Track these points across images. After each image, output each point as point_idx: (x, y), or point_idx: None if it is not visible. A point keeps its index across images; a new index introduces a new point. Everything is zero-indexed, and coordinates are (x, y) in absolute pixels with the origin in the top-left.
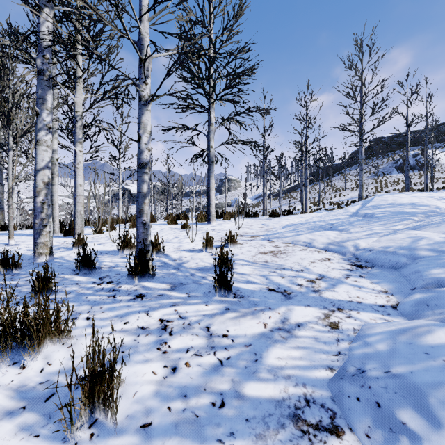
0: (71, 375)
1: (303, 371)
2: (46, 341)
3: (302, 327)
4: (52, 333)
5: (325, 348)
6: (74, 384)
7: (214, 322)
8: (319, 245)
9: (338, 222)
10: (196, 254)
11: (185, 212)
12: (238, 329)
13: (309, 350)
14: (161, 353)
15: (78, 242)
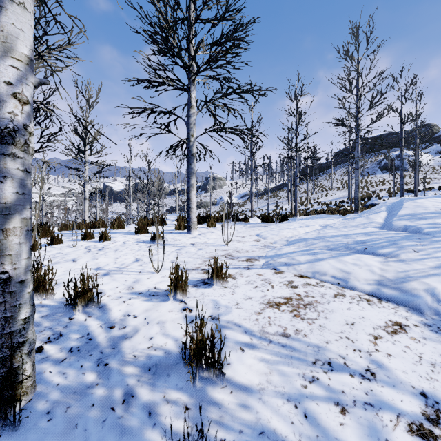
0: None
1: None
2: None
3: None
4: None
5: None
6: None
7: None
8: (363, 287)
9: (371, 239)
10: (156, 305)
11: (161, 216)
12: None
13: None
14: None
15: None
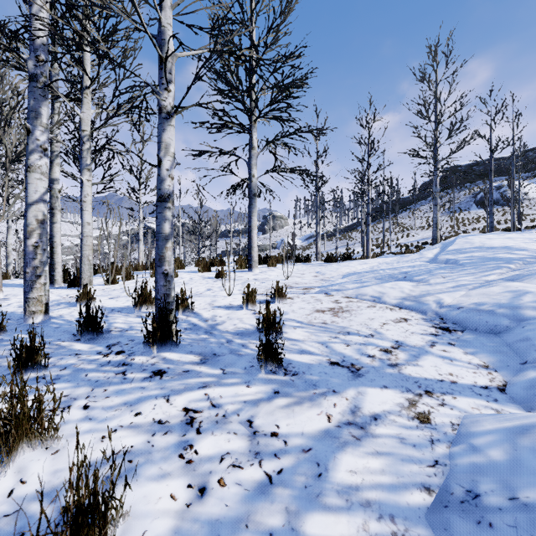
0: (39, 523)
1: (388, 494)
2: (21, 446)
3: (379, 420)
4: (31, 433)
5: (415, 455)
6: (44, 535)
7: (259, 412)
8: (391, 301)
9: (413, 270)
10: (234, 312)
11: (220, 256)
12: (292, 424)
13: (393, 457)
14: (184, 463)
15: (84, 296)
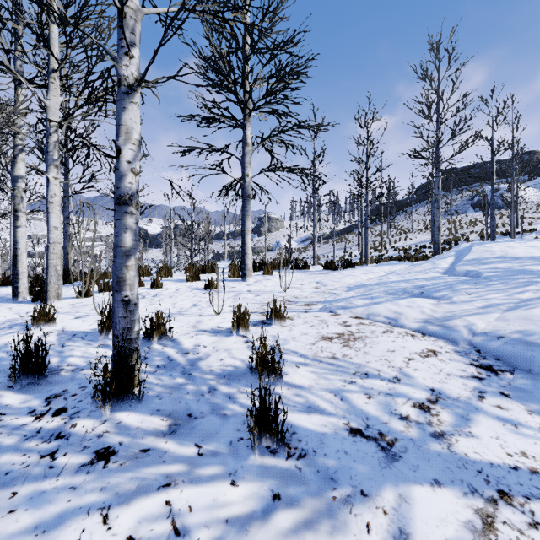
0: None
1: None
2: None
3: None
4: None
5: None
6: None
7: None
8: (411, 324)
9: (429, 283)
10: (222, 339)
11: (212, 262)
12: None
13: None
14: None
15: (41, 317)
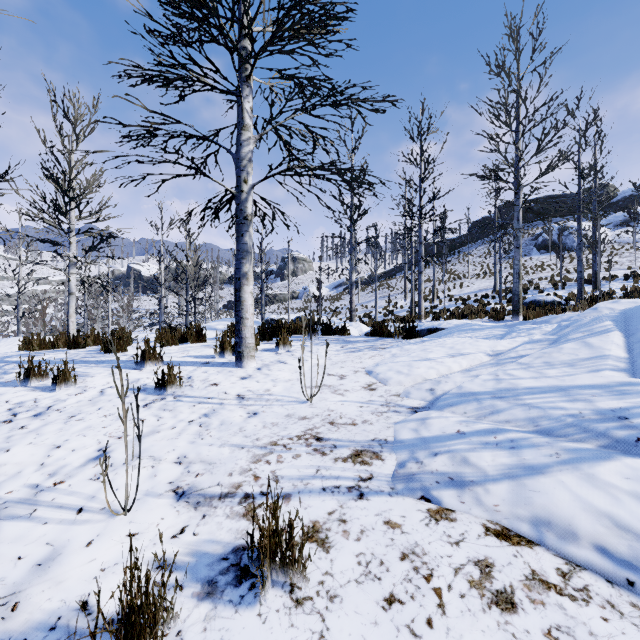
0: None
1: None
2: None
3: None
4: None
5: None
6: None
7: None
8: None
9: (635, 407)
10: None
11: (197, 326)
12: None
13: None
14: None
15: None
